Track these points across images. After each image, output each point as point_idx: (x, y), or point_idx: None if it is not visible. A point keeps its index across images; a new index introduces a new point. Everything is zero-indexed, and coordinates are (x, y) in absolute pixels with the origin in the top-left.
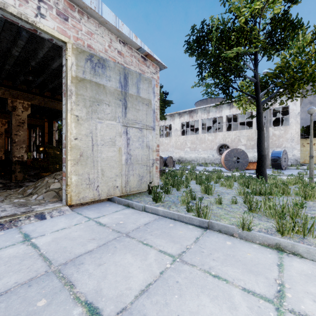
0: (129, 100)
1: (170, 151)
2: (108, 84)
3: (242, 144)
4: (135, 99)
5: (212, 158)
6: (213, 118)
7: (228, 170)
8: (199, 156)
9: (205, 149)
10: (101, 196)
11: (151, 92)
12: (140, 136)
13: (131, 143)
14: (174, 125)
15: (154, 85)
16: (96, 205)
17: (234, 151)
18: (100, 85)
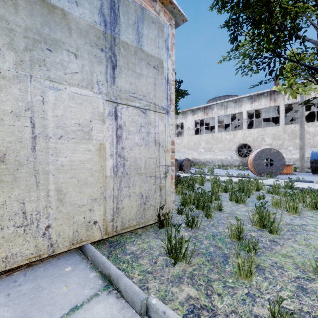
0: (120, 53)
1: (182, 152)
2: (75, 12)
3: (267, 144)
4: (133, 54)
5: (230, 160)
6: (231, 115)
7: (257, 175)
8: (215, 158)
9: (222, 149)
10: (56, 248)
11: (163, 46)
12: (144, 122)
13: (124, 135)
14: (186, 123)
15: (168, 36)
16: (41, 270)
17: (266, 152)
18: (55, 9)
